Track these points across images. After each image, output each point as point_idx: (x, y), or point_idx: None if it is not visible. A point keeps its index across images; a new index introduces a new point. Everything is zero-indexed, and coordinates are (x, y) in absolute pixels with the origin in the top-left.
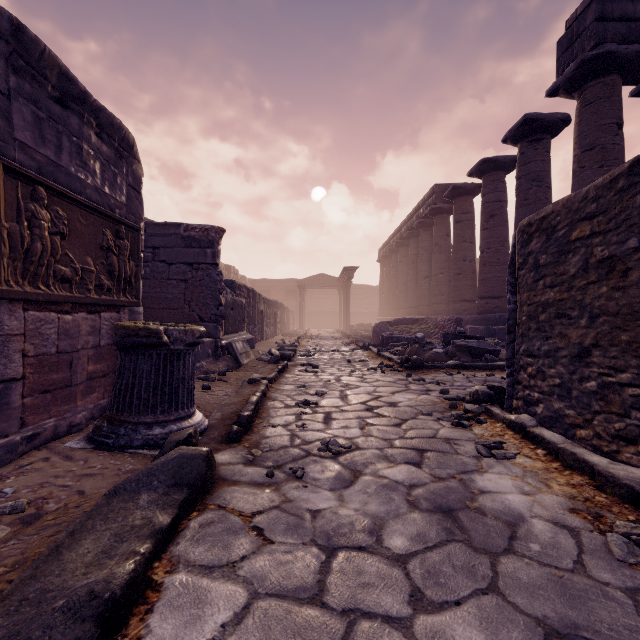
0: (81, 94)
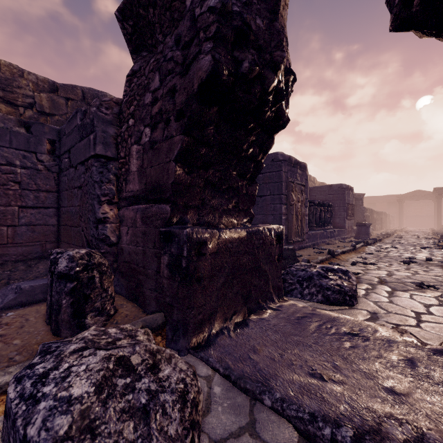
0: (351, 188)
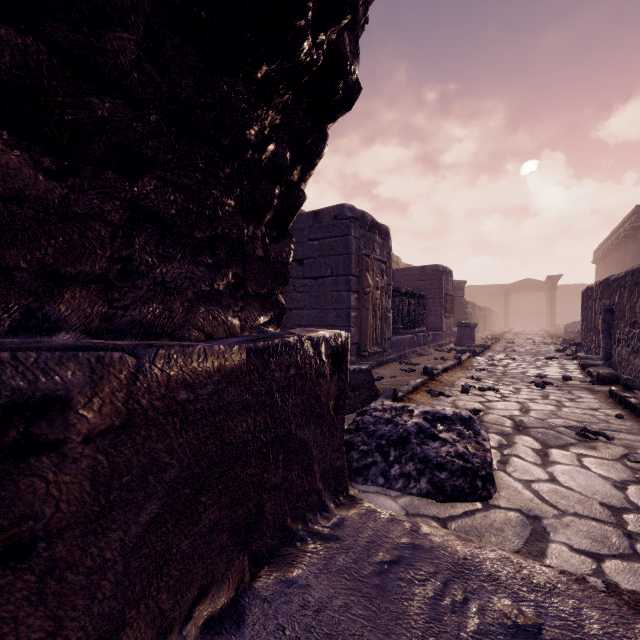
0: (449, 271)
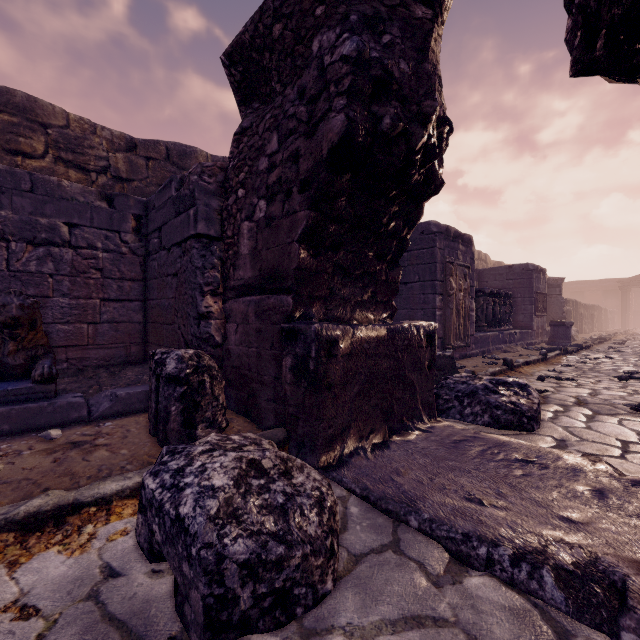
0: (541, 269)
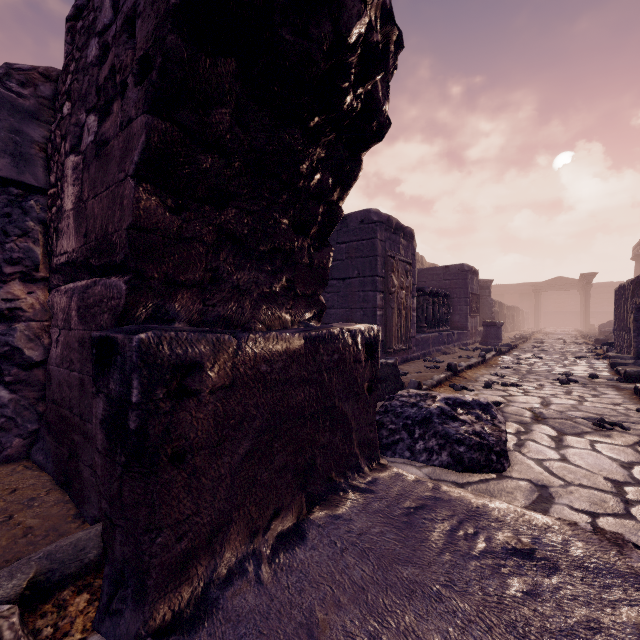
0: (475, 270)
